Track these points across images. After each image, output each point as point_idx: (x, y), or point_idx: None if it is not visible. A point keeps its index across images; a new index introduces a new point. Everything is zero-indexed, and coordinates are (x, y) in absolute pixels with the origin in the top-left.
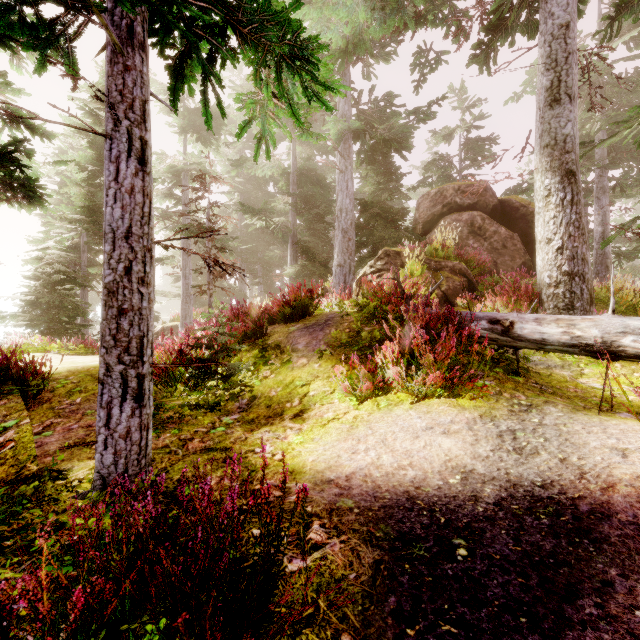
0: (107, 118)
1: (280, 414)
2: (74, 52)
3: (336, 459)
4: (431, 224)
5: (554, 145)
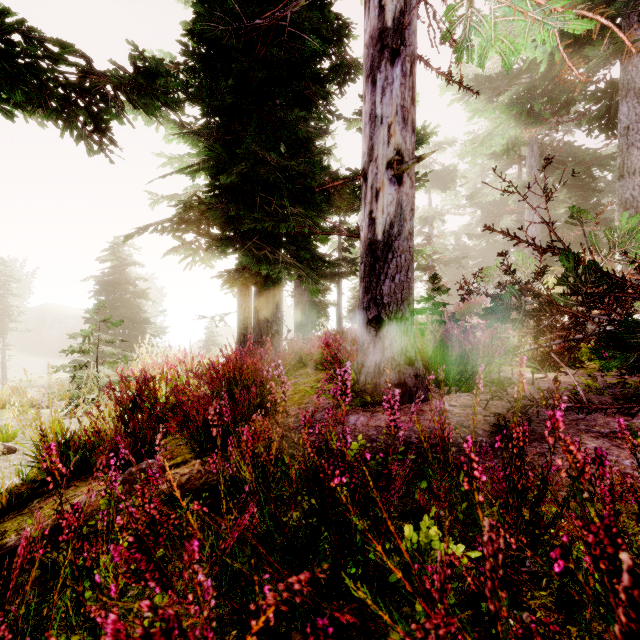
0: None
1: None
2: None
3: None
4: None
5: (620, 205)
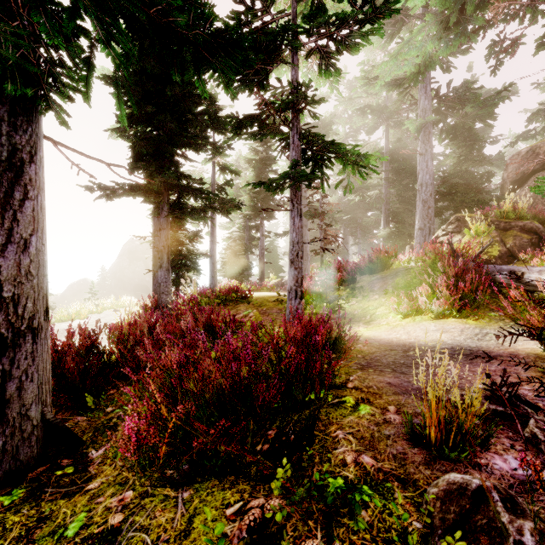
0: (291, 204)
1: (358, 321)
2: (283, 188)
3: (379, 335)
4: (520, 182)
5: None
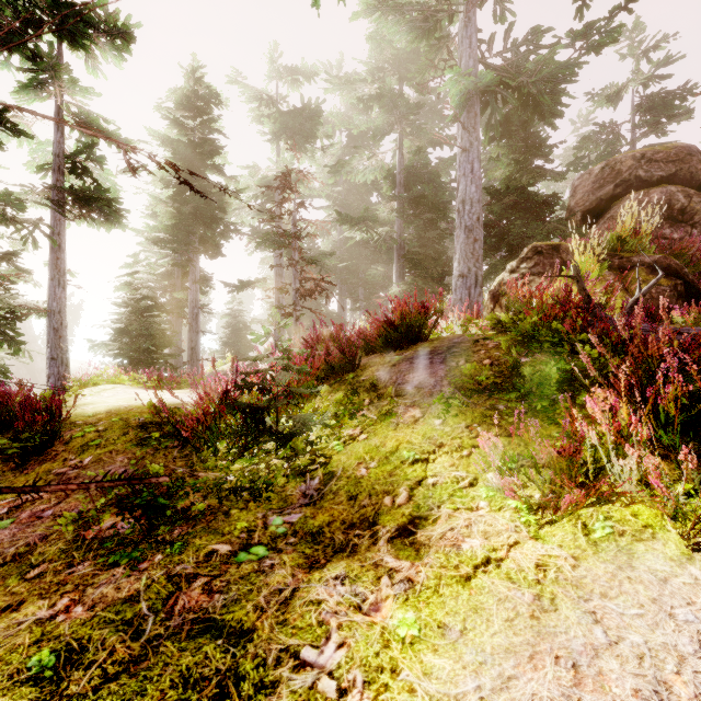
0: None
1: (371, 522)
2: None
3: None
4: (596, 213)
5: None
